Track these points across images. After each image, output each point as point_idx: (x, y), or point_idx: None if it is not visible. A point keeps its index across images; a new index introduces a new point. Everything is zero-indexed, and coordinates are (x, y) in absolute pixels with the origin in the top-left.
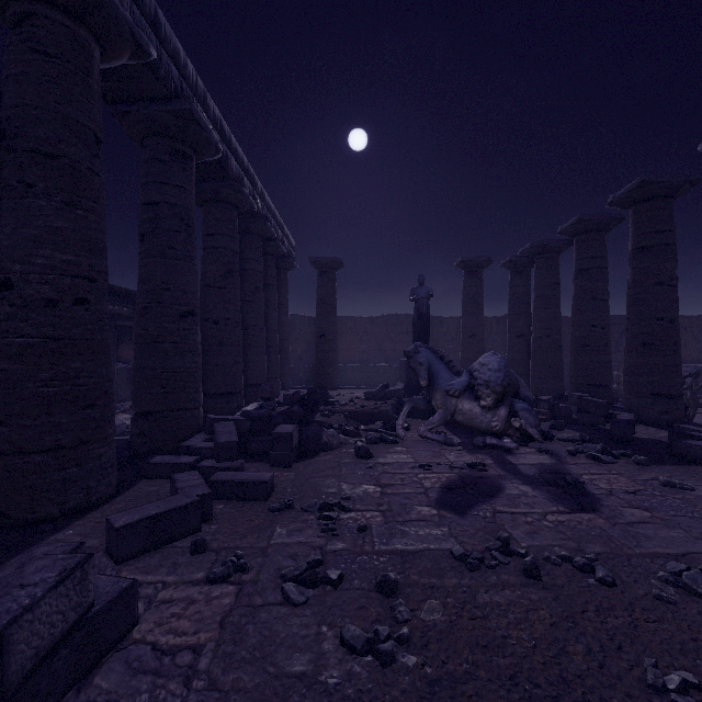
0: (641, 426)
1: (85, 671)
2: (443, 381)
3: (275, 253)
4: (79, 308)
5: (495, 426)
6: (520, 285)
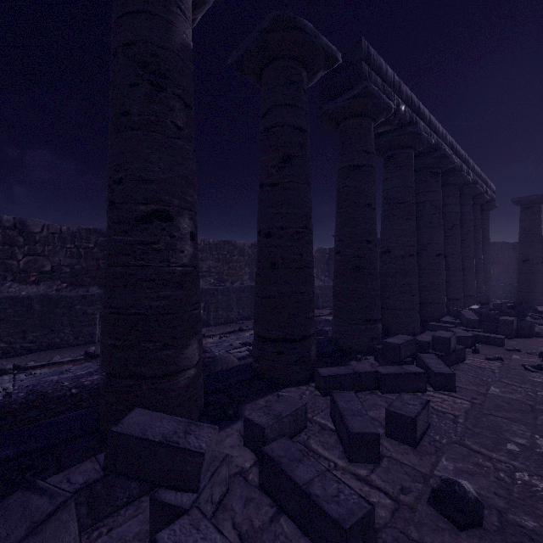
0: None
1: (456, 363)
2: None
3: (480, 202)
4: (410, 258)
5: None
6: None
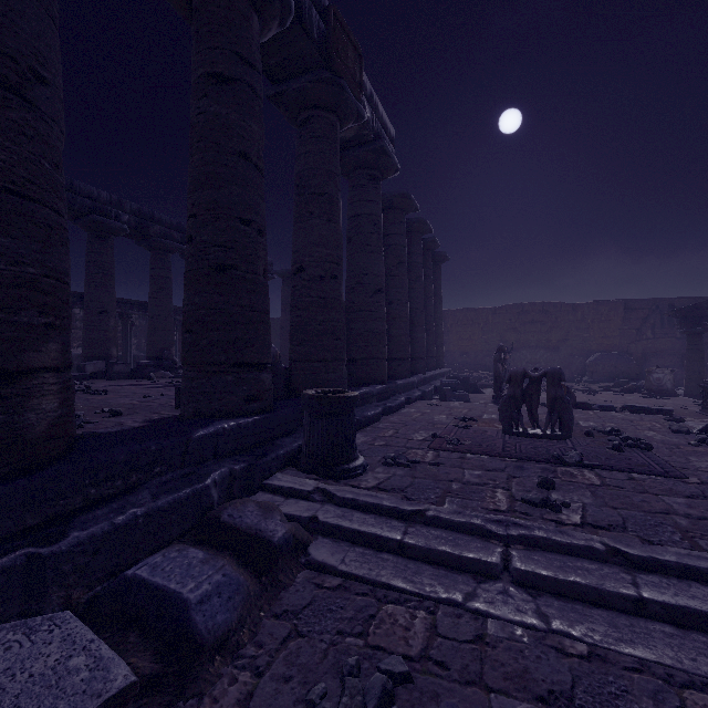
0: None
1: None
2: None
3: None
4: None
5: None
6: None
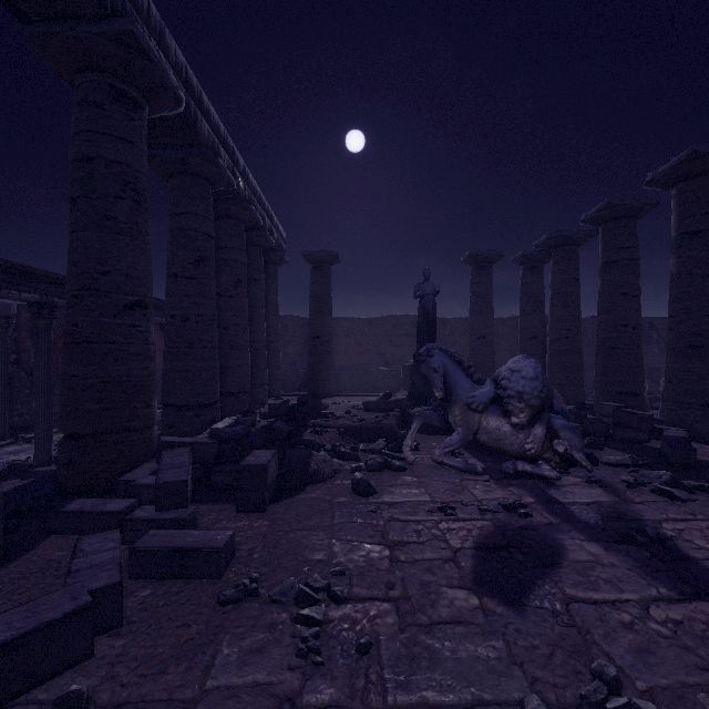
0: (691, 443)
1: None
2: (463, 391)
3: (263, 244)
4: None
5: (529, 448)
6: (533, 282)
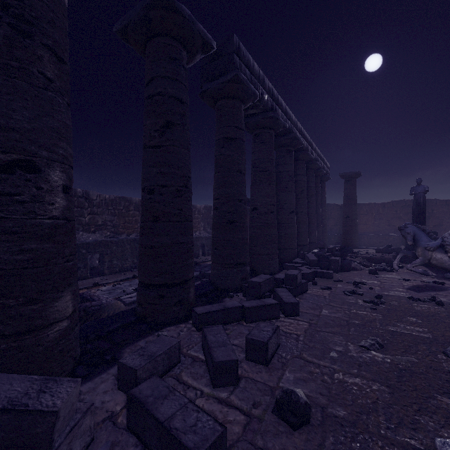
0: None
1: (301, 293)
2: (423, 242)
3: (320, 175)
4: (272, 214)
5: None
6: None
